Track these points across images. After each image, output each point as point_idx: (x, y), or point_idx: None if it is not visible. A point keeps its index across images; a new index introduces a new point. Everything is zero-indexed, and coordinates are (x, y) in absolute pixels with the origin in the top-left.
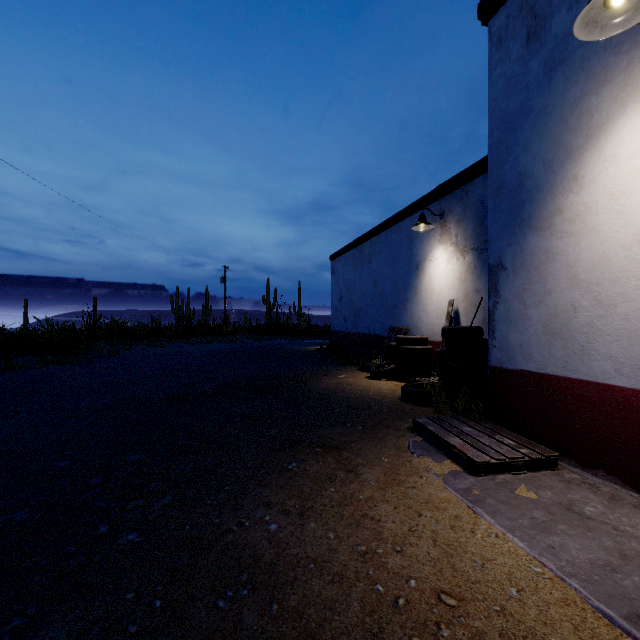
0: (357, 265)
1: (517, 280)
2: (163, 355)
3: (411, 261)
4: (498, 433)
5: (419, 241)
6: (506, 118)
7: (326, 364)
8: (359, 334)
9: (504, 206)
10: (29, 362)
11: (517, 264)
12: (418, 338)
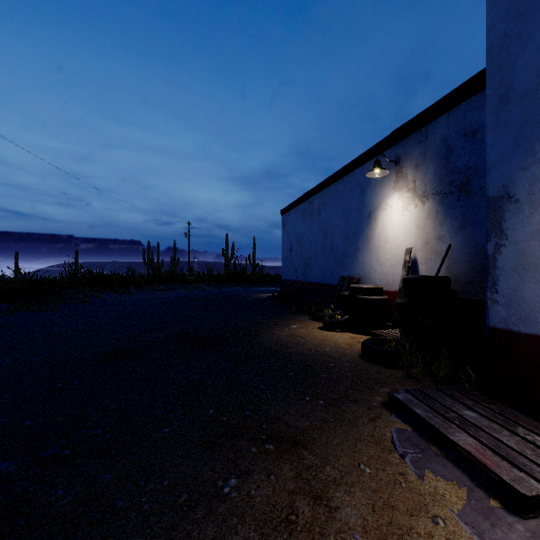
0: (307, 217)
1: (538, 214)
2: (127, 302)
3: (362, 210)
4: (515, 422)
5: (371, 190)
6: (517, 1)
7: (277, 312)
8: (309, 283)
9: (514, 118)
10: (3, 308)
11: (538, 192)
12: (373, 288)
